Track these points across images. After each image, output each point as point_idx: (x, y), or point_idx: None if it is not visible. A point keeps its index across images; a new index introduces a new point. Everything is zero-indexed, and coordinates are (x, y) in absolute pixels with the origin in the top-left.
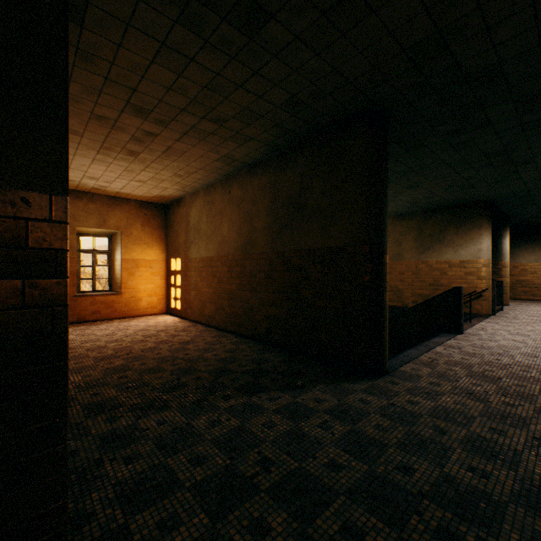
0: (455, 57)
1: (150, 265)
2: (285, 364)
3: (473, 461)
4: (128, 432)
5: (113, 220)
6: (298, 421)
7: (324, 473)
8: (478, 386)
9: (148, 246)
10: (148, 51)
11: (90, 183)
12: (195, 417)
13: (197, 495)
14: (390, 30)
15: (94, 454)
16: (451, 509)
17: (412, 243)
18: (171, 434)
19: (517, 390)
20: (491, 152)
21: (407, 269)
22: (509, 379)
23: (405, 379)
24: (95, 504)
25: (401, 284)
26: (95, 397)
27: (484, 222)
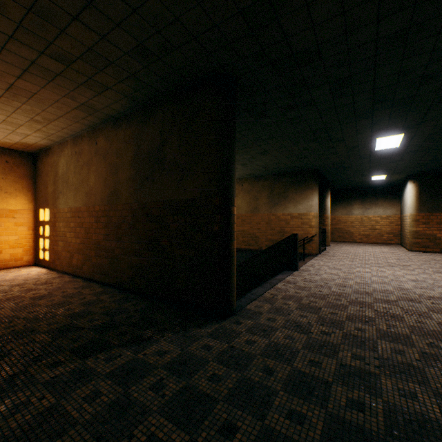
0: (284, 31)
1: (14, 215)
2: (141, 313)
3: (293, 403)
4: None
5: None
6: (130, 385)
7: None
8: (305, 318)
9: (10, 195)
10: None
11: None
12: None
13: None
14: None
15: None
16: None
17: (265, 200)
18: None
19: (332, 317)
20: (316, 129)
21: (262, 220)
22: (326, 308)
23: (248, 317)
24: None
25: (258, 232)
26: None
27: (314, 185)
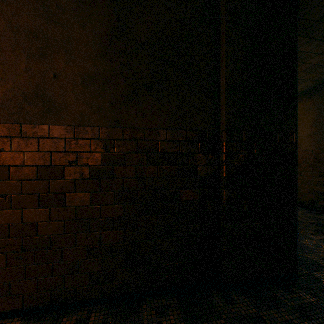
0: None
1: None
2: None
3: None
4: None
5: None
6: None
7: None
8: None
9: None
10: None
11: None
12: (300, 239)
13: None
14: None
15: None
16: None
17: None
18: None
19: None
20: None
21: None
22: None
23: None
24: None
25: None
26: None
27: None
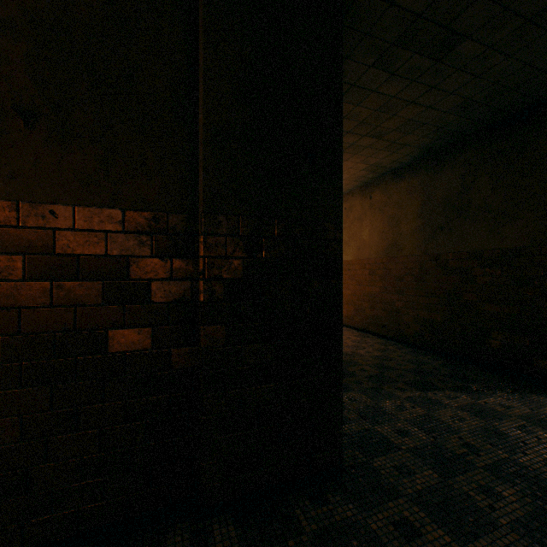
0: None
1: None
2: (447, 368)
3: None
4: None
5: None
6: (489, 420)
7: (542, 468)
8: None
9: None
10: None
11: None
12: (379, 400)
13: (416, 457)
14: None
15: None
16: None
17: None
18: (365, 409)
19: None
20: None
21: None
22: None
23: None
24: None
25: None
26: None
27: None
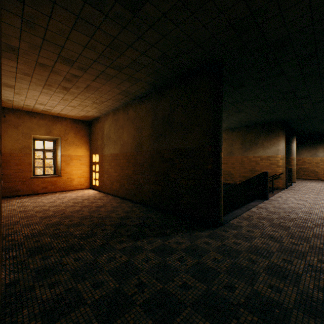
0: (262, 31)
1: (80, 158)
2: (160, 220)
3: (272, 281)
4: (55, 266)
5: (56, 130)
6: (165, 257)
7: (178, 292)
8: (276, 232)
9: (78, 147)
10: (69, 21)
11: (40, 107)
12: (100, 255)
13: (94, 309)
14: (221, 12)
15: (29, 282)
16: (257, 314)
17: (239, 146)
18: (82, 267)
19: (299, 234)
20: (284, 91)
21: (236, 161)
22: (294, 227)
23: (232, 228)
24: (25, 317)
25: (233, 170)
26: (36, 243)
27: (281, 133)
